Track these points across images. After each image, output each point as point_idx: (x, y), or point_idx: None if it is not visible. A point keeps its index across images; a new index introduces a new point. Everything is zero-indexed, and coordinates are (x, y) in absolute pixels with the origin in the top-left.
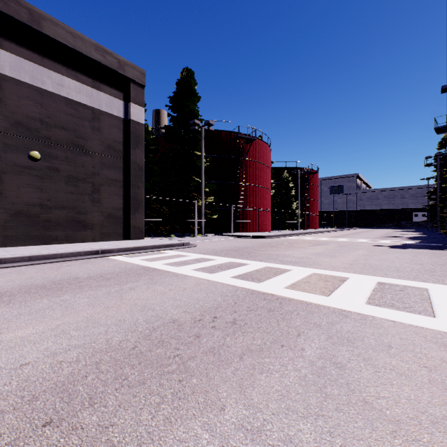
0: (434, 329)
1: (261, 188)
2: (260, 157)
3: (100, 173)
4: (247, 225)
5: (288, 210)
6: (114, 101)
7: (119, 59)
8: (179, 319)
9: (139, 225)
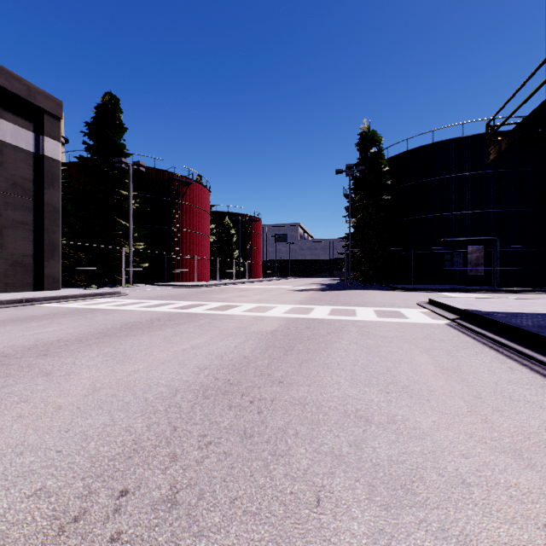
0: (258, 315)
1: (199, 235)
2: (198, 201)
3: (3, 214)
4: (184, 275)
5: (230, 259)
6: (21, 132)
7: (29, 86)
8: (139, 321)
9: (54, 274)
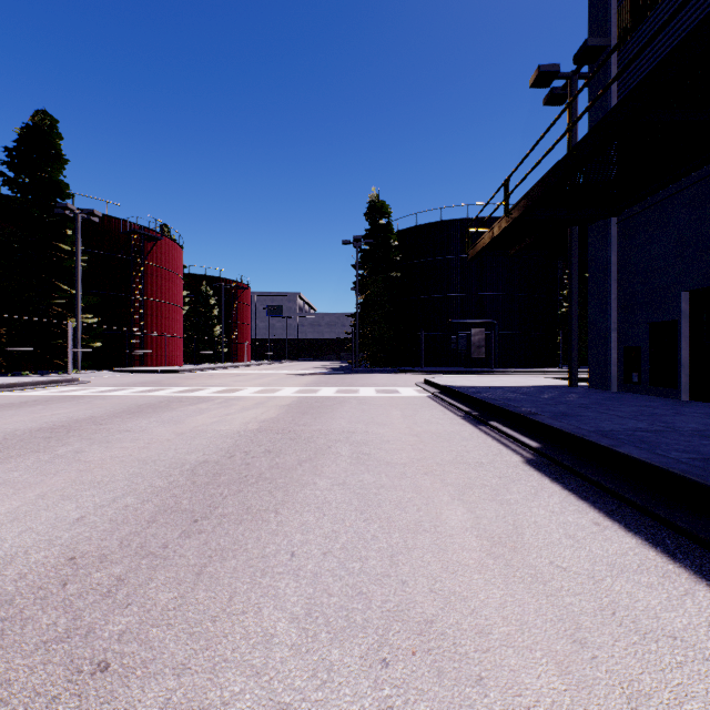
0: (269, 395)
1: (170, 306)
2: (168, 262)
3: None
4: (148, 358)
5: (209, 336)
6: None
7: None
8: (151, 403)
9: None
